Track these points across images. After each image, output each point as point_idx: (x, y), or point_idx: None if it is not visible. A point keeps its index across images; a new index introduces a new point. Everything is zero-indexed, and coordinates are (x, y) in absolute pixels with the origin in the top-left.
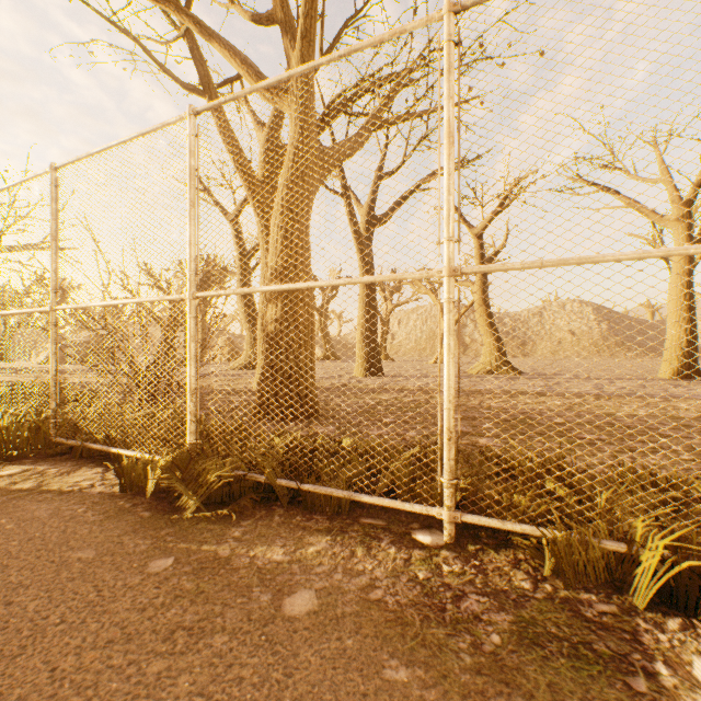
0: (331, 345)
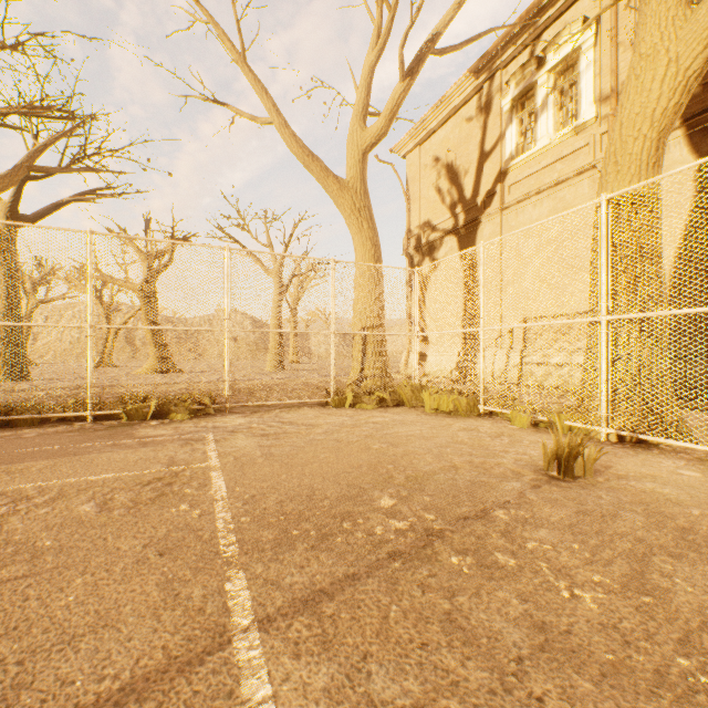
0: None
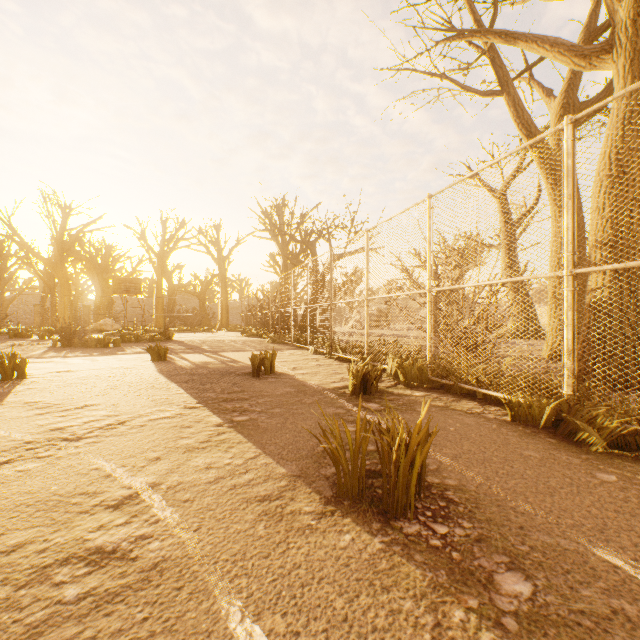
0: None
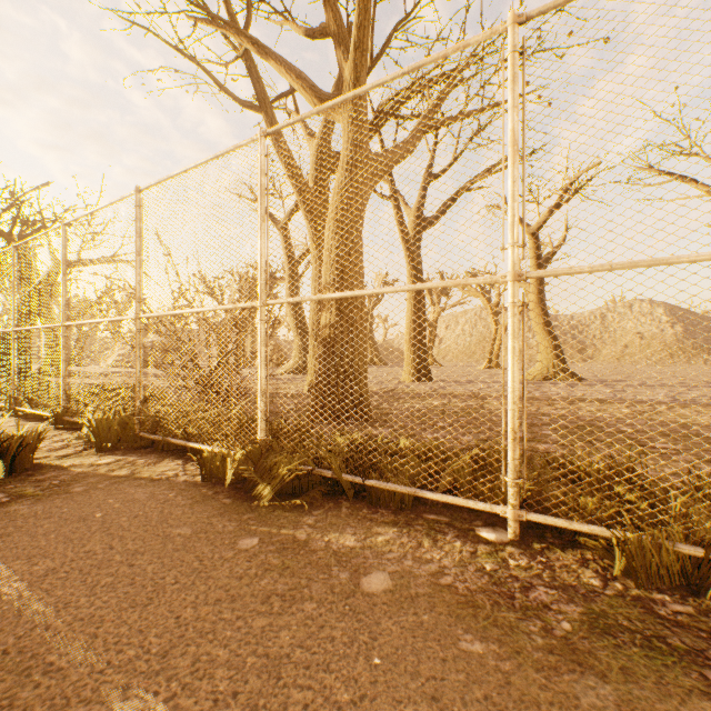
0: (376, 350)
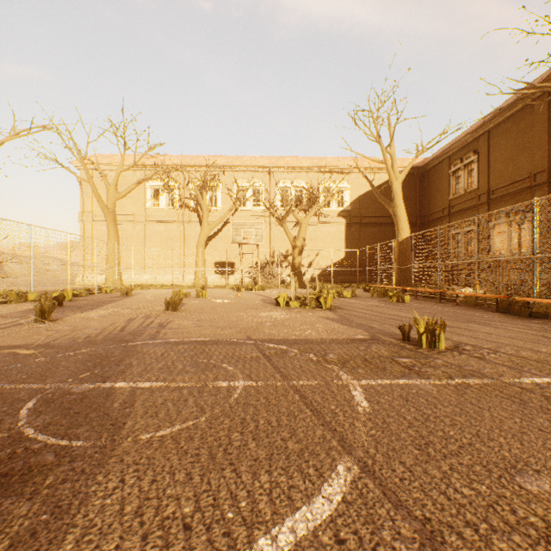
0: None
